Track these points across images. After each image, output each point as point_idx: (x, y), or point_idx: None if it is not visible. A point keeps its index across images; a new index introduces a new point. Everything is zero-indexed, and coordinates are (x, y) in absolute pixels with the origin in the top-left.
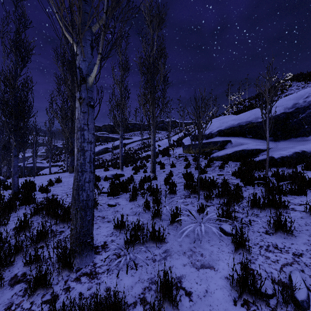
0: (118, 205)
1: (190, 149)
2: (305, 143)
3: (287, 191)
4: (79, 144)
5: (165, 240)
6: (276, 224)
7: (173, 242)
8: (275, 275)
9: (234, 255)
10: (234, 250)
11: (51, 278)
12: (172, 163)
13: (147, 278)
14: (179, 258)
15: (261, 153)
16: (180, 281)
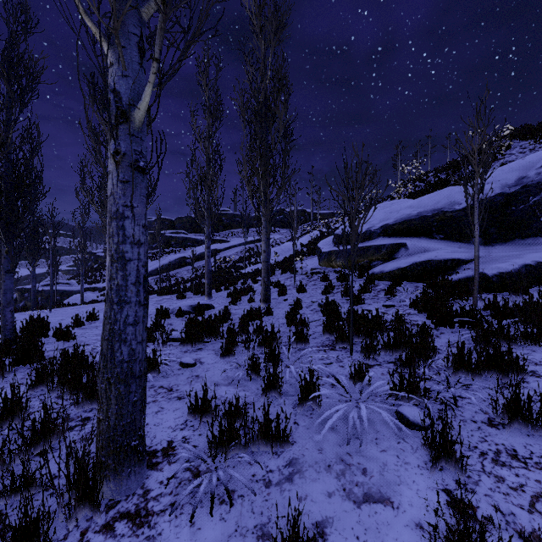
0: (200, 364)
1: (332, 259)
2: (541, 248)
3: (517, 338)
4: (115, 247)
5: (290, 438)
6: (511, 408)
7: (306, 442)
8: (522, 520)
9: (431, 473)
10: (429, 461)
11: (54, 525)
12: (300, 284)
13: (253, 524)
14: (319, 479)
15: (462, 267)
16: (321, 533)
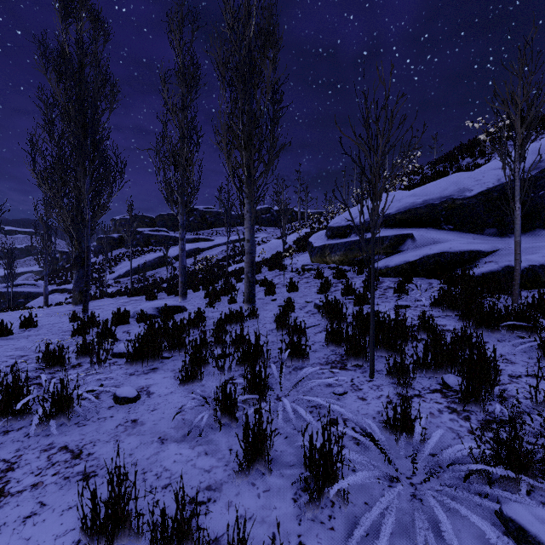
0: (147, 396)
1: (326, 254)
2: None
3: None
4: None
5: None
6: None
7: None
8: None
9: None
10: None
11: None
12: (291, 281)
13: None
14: None
15: (482, 260)
16: None
